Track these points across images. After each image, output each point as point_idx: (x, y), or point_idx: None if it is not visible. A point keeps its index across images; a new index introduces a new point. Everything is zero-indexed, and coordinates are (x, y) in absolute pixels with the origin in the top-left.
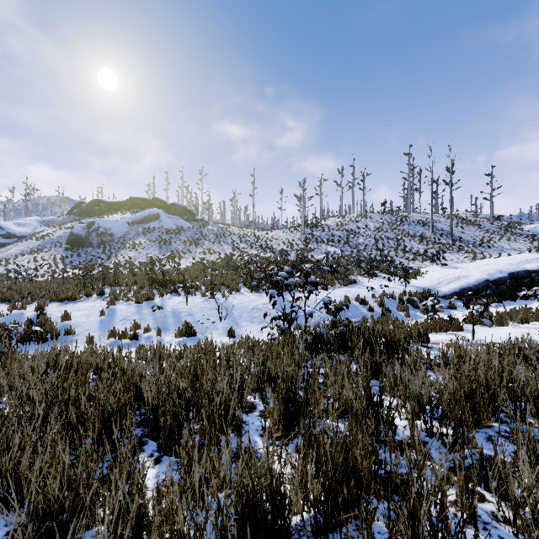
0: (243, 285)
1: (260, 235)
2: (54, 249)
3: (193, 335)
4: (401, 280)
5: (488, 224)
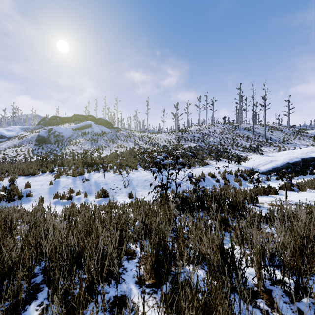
0: (140, 166)
1: (151, 136)
2: (28, 145)
3: (107, 197)
4: (236, 163)
5: (287, 130)
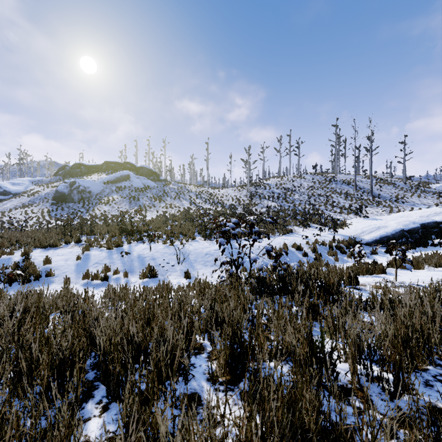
0: (198, 234)
1: (213, 192)
2: (42, 204)
3: (155, 277)
4: (330, 230)
5: (402, 183)
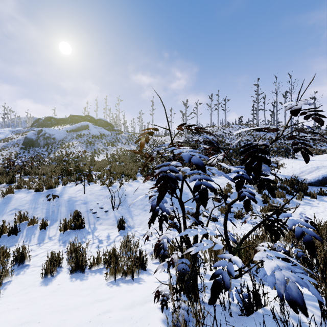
0: (141, 173)
1: (156, 139)
2: (12, 148)
3: (80, 227)
4: None
5: None
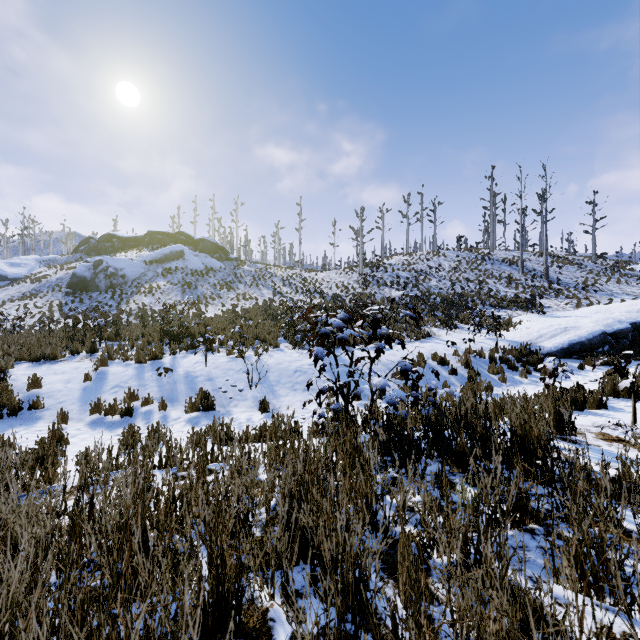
0: (284, 338)
1: (308, 277)
2: (51, 294)
3: (210, 409)
4: (489, 333)
5: (590, 263)
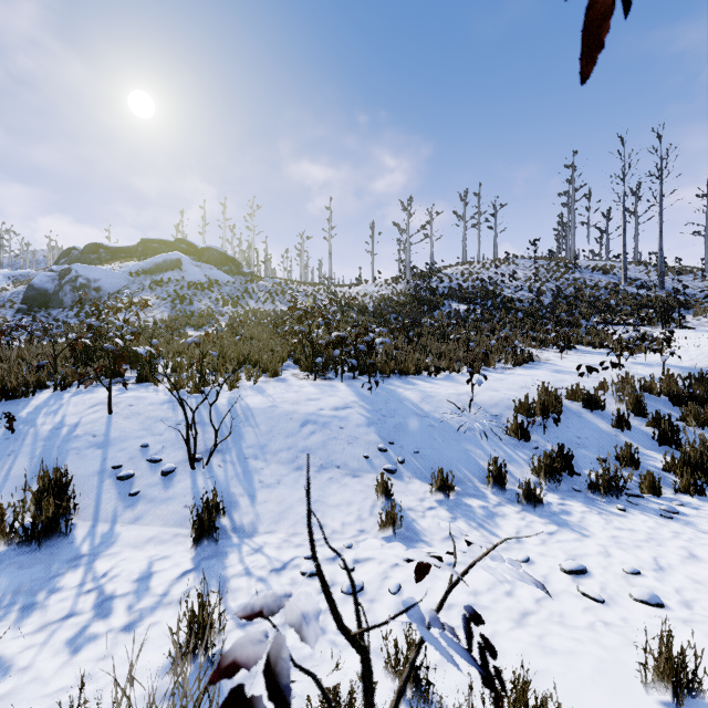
0: (295, 362)
1: (339, 292)
2: None
3: (50, 537)
4: (632, 354)
5: (704, 273)
